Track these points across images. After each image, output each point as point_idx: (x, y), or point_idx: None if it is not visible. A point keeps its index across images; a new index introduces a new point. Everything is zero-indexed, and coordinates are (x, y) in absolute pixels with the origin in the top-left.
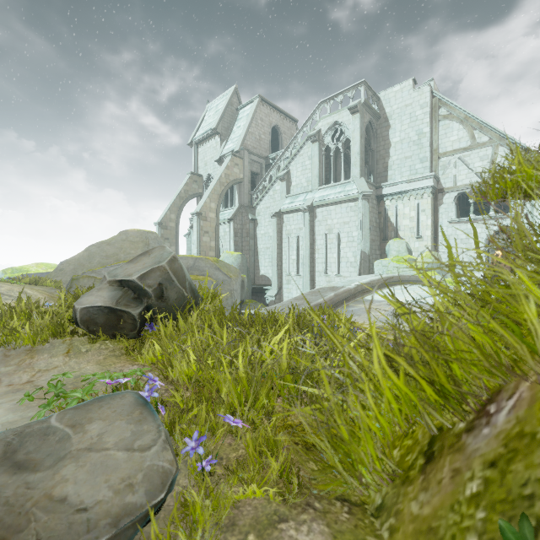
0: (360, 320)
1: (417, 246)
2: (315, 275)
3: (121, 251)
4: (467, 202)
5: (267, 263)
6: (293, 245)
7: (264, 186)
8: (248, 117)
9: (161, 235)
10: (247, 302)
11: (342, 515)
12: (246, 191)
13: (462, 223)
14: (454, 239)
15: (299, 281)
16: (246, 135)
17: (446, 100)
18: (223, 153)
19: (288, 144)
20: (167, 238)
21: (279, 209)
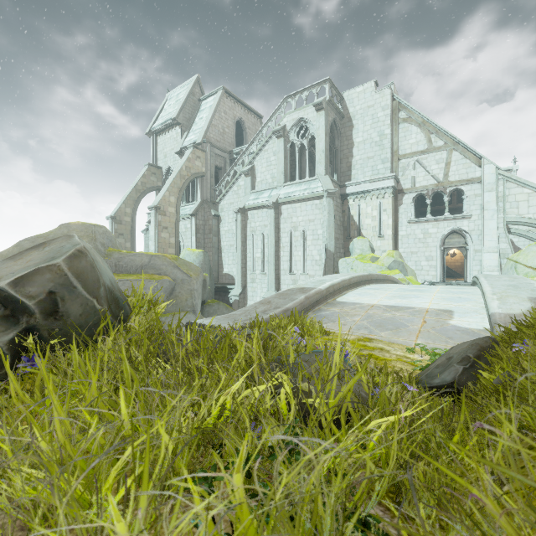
0: (336, 327)
1: (379, 245)
2: (280, 273)
3: None
4: (421, 204)
5: (231, 261)
6: (257, 243)
7: (228, 182)
8: (211, 109)
9: (115, 230)
10: (209, 302)
11: None
12: (209, 186)
13: (420, 223)
14: (413, 238)
15: (263, 279)
16: (209, 127)
17: (406, 104)
18: (184, 144)
19: (253, 139)
20: (121, 233)
21: (243, 205)
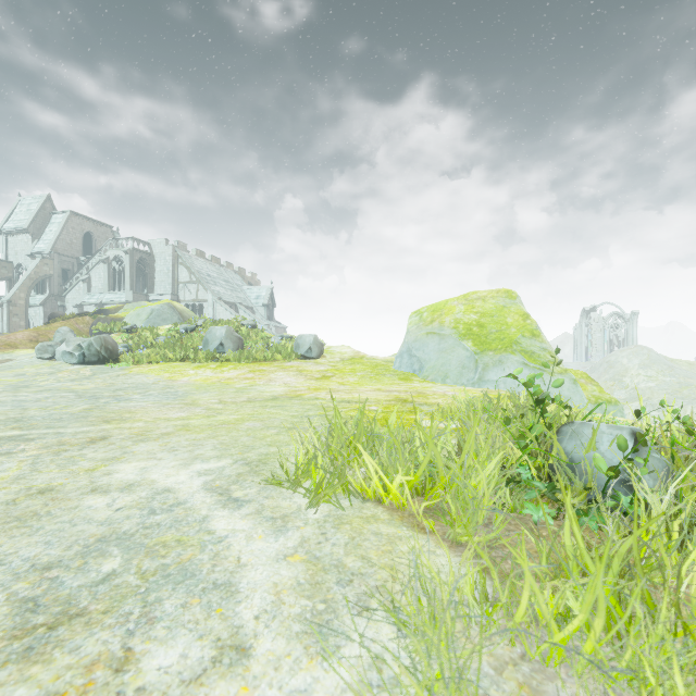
0: None
1: None
2: None
3: None
4: None
5: None
6: None
7: (76, 279)
8: (59, 227)
9: None
10: None
11: None
12: (57, 284)
13: None
14: None
15: None
16: (57, 241)
17: (181, 255)
18: (34, 250)
19: (90, 259)
20: None
21: (81, 302)
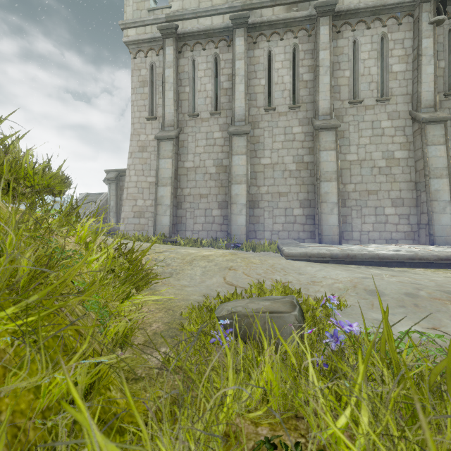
0: None
1: None
2: None
3: None
4: None
5: None
6: None
7: None
8: None
9: None
10: None
11: (142, 371)
12: None
13: None
14: None
15: None
16: None
17: None
18: None
19: None
20: None
21: None
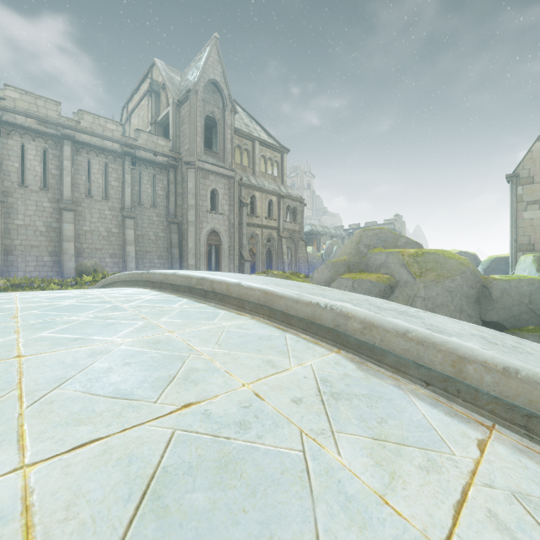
0: None
1: None
2: None
3: (344, 251)
4: None
5: None
6: None
7: None
8: None
9: None
10: (520, 329)
11: None
12: None
13: None
14: None
15: None
16: None
17: None
18: None
19: None
20: None
21: None
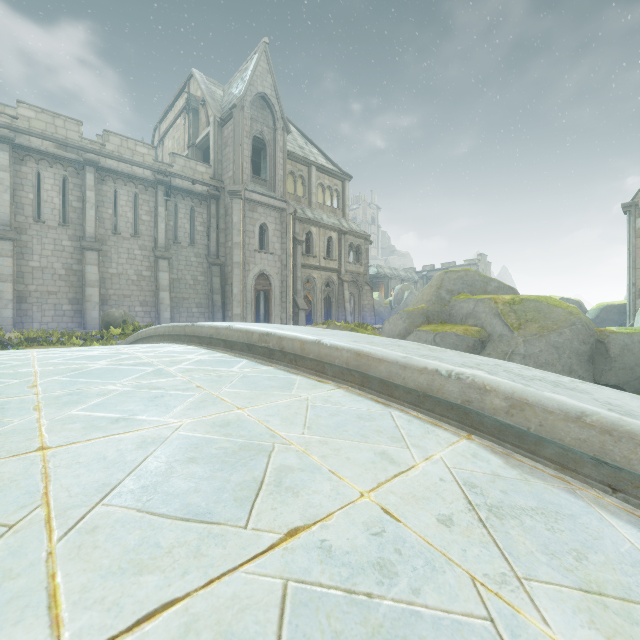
0: None
1: None
2: None
3: (421, 298)
4: None
5: None
6: None
7: None
8: None
9: None
10: None
11: None
12: None
13: None
14: None
15: None
16: None
17: None
18: None
19: None
20: None
21: None
